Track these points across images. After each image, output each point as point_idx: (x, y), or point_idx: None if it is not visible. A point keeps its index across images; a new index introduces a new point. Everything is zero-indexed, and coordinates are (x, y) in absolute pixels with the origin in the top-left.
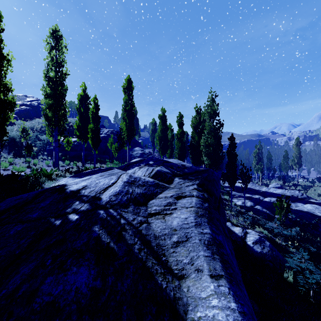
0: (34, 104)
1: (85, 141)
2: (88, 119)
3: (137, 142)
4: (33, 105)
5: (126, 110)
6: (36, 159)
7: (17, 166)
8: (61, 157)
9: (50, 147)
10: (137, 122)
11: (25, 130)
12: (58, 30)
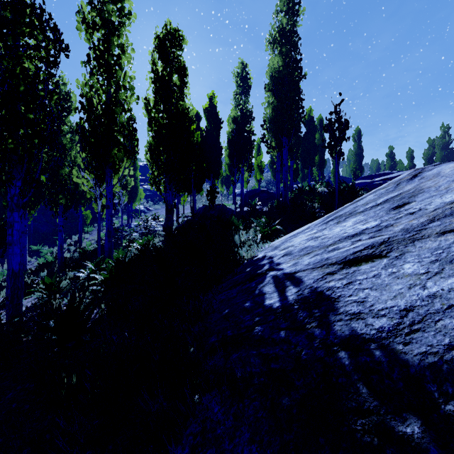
0: None
1: None
2: None
3: None
4: None
5: (356, 154)
6: None
7: None
8: None
9: None
10: None
11: None
12: (322, 118)
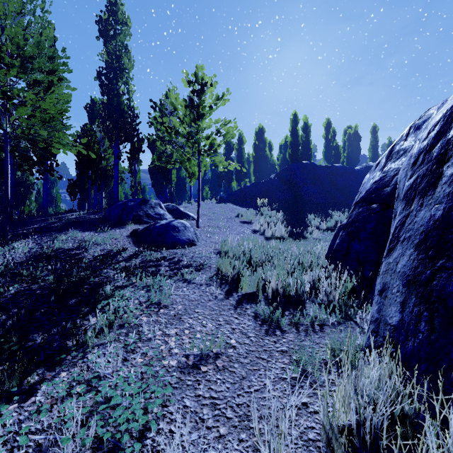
0: None
1: None
2: None
3: None
4: None
5: None
6: None
7: None
8: None
9: None
10: None
11: None
12: (375, 125)
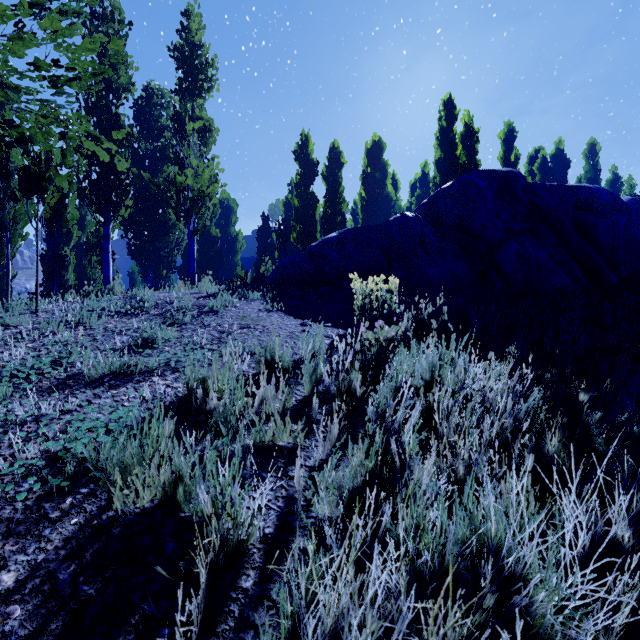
0: None
1: None
2: None
3: None
4: None
5: None
6: None
7: None
8: None
9: None
10: None
11: None
12: (593, 141)
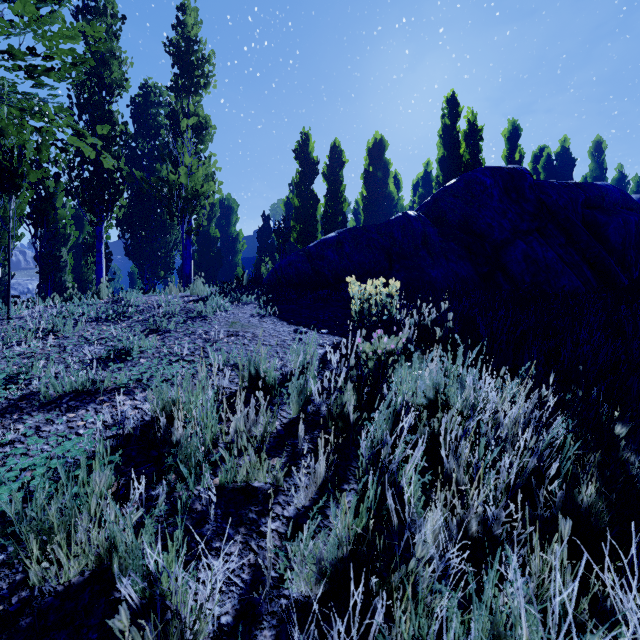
0: None
1: None
2: None
3: None
4: None
5: None
6: None
7: None
8: None
9: None
10: None
11: None
12: (599, 139)
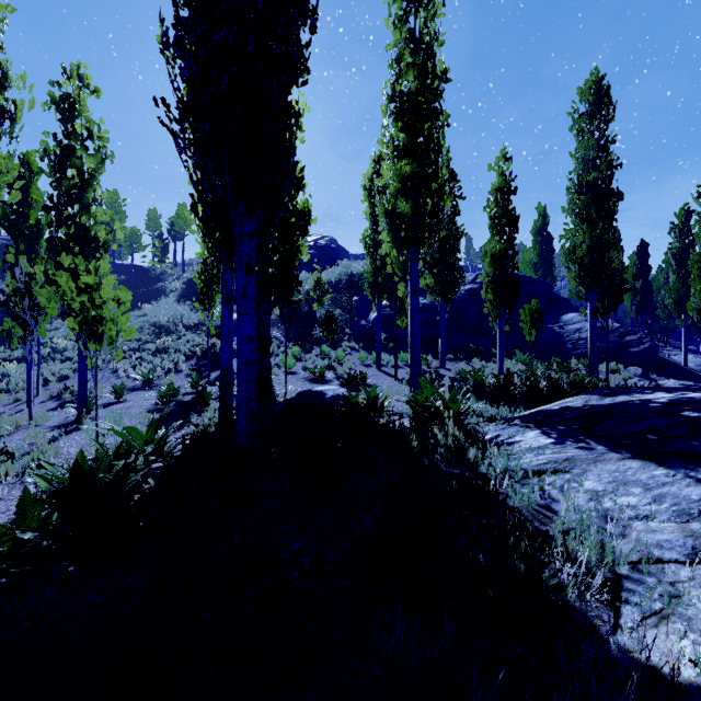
0: (320, 244)
1: (447, 300)
2: (456, 239)
3: (560, 298)
4: (318, 246)
5: (590, 184)
6: (338, 349)
7: (308, 364)
8: (384, 344)
9: (361, 321)
10: (547, 246)
11: (320, 285)
12: None
